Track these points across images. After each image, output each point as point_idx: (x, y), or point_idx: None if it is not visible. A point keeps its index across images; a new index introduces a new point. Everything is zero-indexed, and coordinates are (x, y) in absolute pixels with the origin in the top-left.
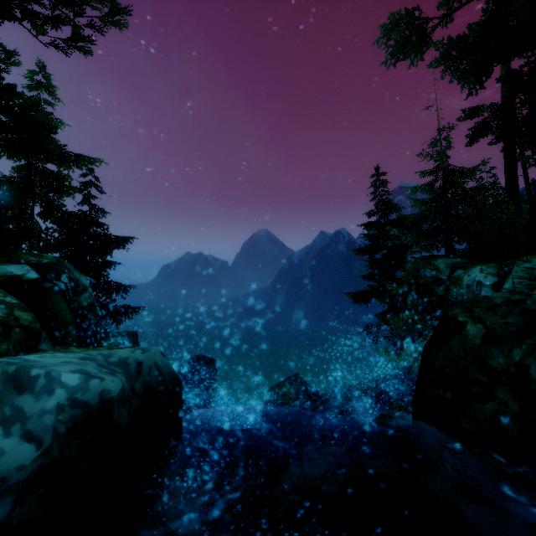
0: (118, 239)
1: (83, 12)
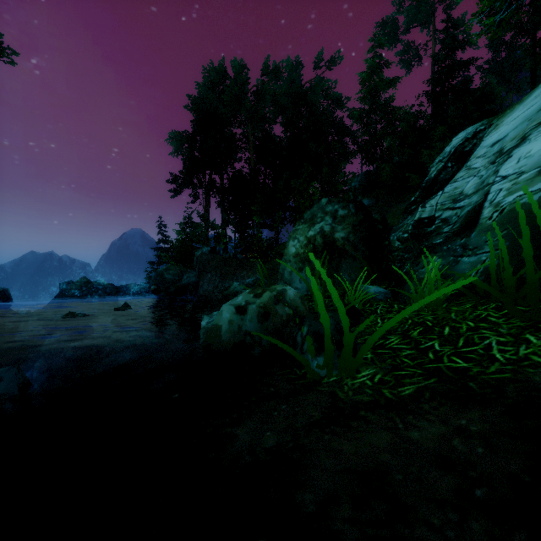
0: None
1: None
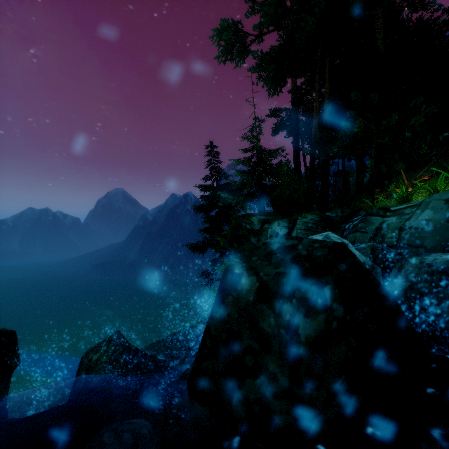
0: None
1: None
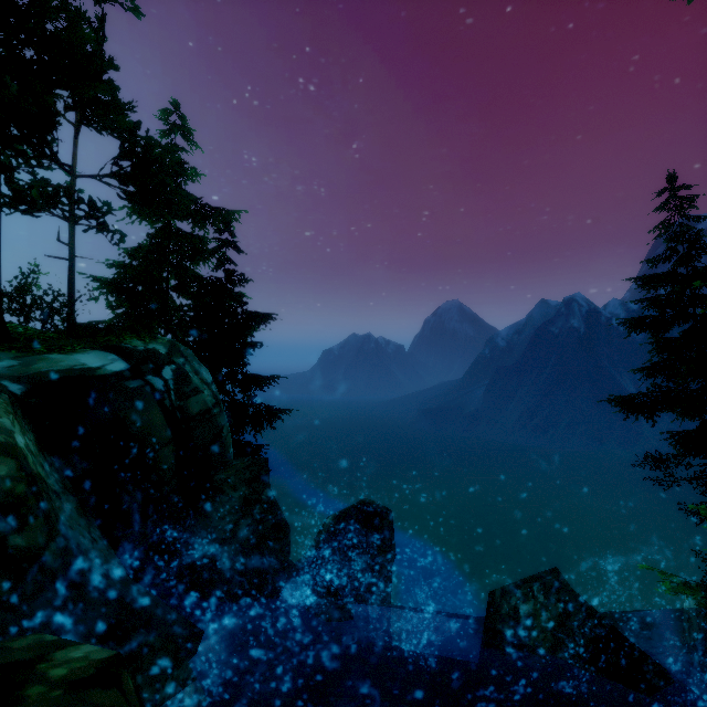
0: (258, 315)
1: None
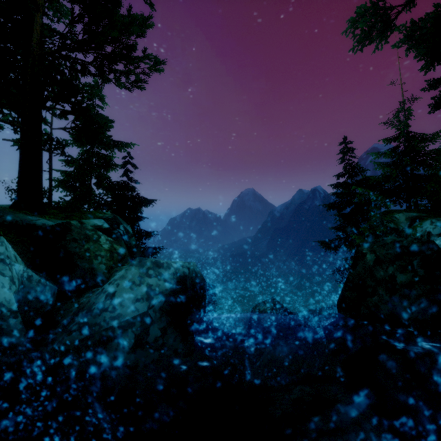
0: (146, 200)
1: (139, 66)
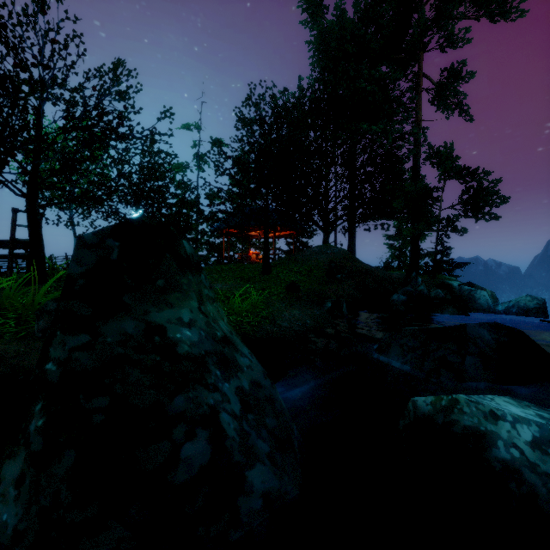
0: (460, 264)
1: (493, 203)
